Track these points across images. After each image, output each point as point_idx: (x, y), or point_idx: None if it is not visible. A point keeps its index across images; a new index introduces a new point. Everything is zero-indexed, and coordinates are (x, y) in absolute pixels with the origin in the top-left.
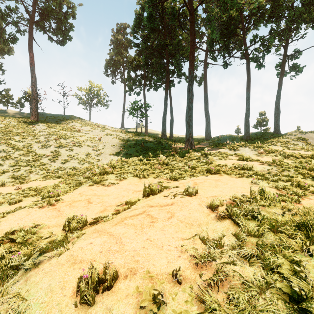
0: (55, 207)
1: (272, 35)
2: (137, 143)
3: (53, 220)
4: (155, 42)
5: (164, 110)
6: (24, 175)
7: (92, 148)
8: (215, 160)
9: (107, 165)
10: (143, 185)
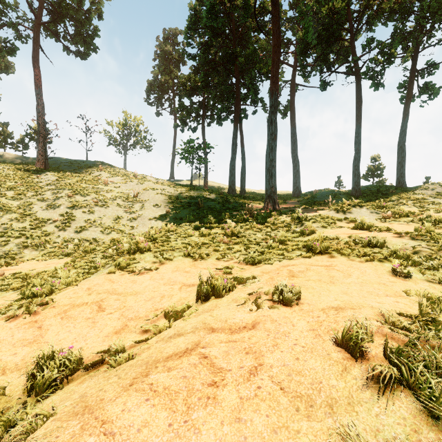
0: (35, 319)
1: (396, 37)
2: (191, 201)
3: (20, 352)
4: (219, 55)
5: (232, 153)
6: (15, 251)
7: (124, 209)
8: (316, 229)
9: (144, 235)
10: (198, 277)
